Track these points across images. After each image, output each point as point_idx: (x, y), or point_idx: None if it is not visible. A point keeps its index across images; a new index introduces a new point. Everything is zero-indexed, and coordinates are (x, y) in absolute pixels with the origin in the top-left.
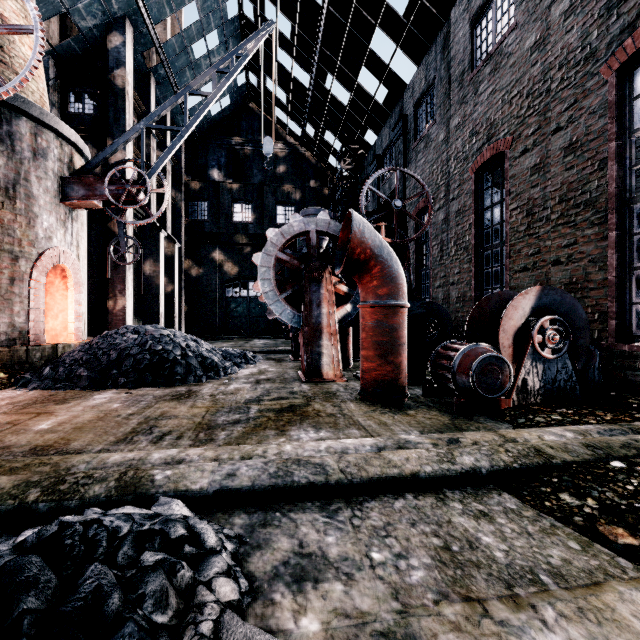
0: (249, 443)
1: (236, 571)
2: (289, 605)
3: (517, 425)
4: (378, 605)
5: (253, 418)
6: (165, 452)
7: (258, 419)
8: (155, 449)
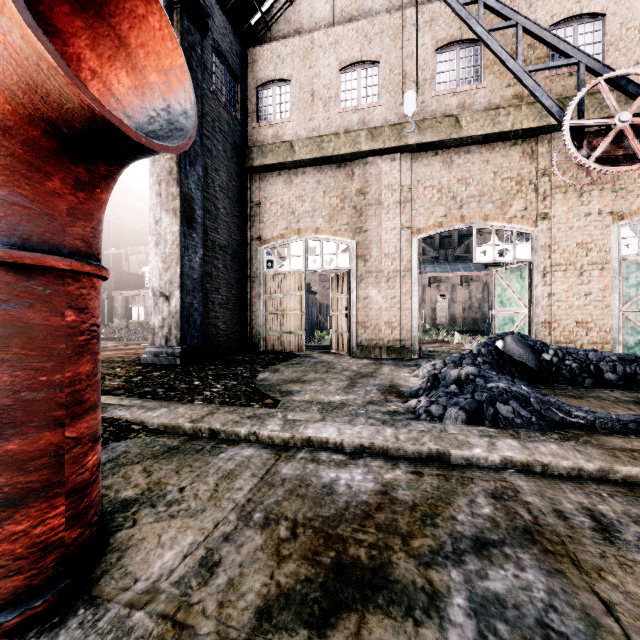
0: (433, 478)
1: (418, 408)
2: (400, 409)
3: (113, 440)
4: (372, 406)
5: (446, 553)
6: (509, 446)
7: (433, 544)
8: (565, 493)
